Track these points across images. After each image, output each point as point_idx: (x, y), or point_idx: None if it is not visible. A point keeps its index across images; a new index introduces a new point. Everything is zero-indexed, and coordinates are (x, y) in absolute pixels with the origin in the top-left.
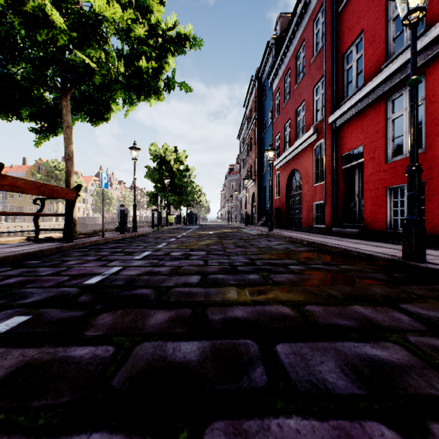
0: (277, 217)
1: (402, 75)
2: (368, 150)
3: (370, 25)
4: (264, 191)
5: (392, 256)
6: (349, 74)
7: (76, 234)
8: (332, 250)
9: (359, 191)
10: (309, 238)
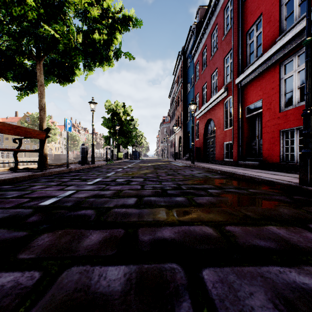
0: (197, 153)
1: (293, 45)
2: (265, 103)
3: (267, 9)
4: (188, 135)
5: (289, 182)
6: (251, 47)
7: (47, 166)
8: (240, 177)
9: (259, 133)
10: (221, 168)
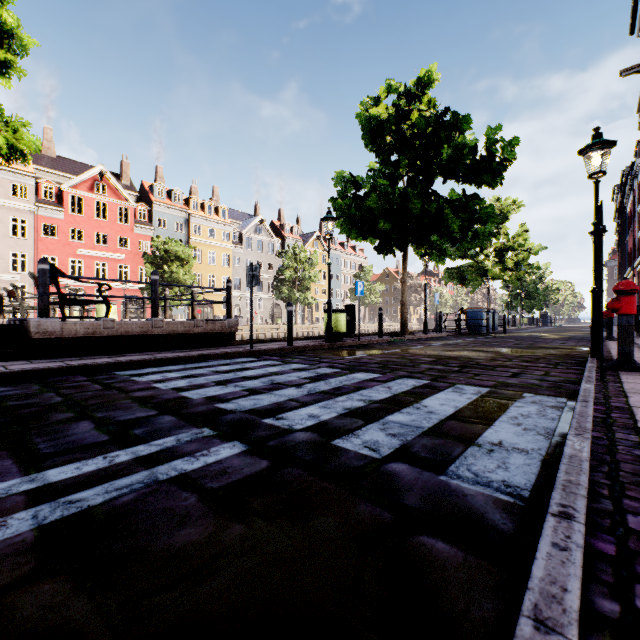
0: None
1: None
2: None
3: None
4: None
5: None
6: None
7: None
8: None
9: None
10: None
